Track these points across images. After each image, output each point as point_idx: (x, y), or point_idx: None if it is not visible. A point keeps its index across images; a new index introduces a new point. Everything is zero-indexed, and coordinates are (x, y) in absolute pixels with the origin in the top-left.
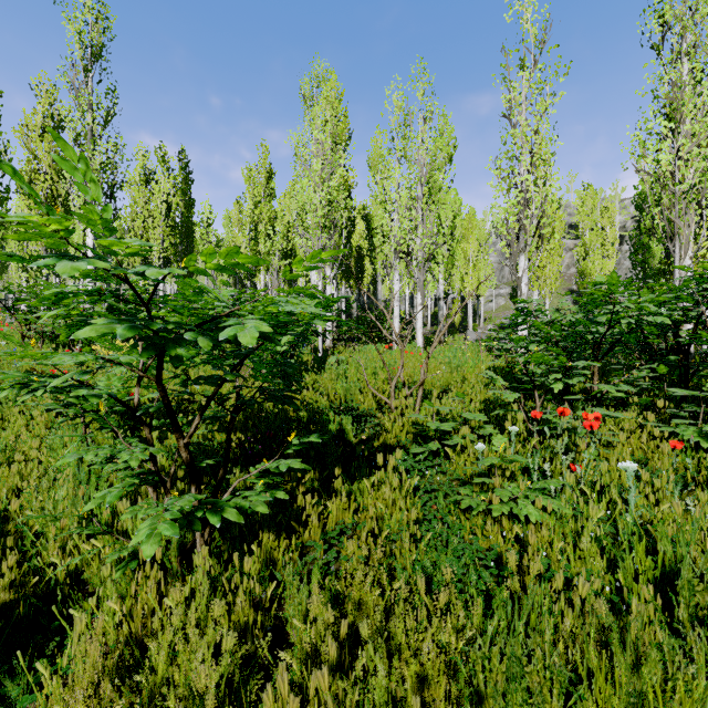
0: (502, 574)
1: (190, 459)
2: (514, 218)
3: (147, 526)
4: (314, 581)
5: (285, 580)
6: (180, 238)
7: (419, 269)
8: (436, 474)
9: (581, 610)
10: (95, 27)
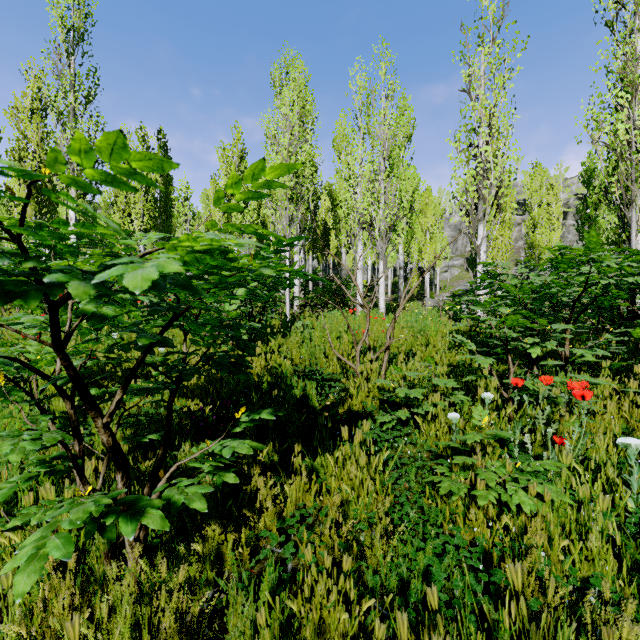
0: (494, 580)
1: (113, 442)
2: (474, 188)
3: (34, 541)
4: (263, 598)
5: (229, 592)
6: (159, 212)
7: (382, 238)
8: (405, 444)
9: (601, 637)
10: (77, 12)
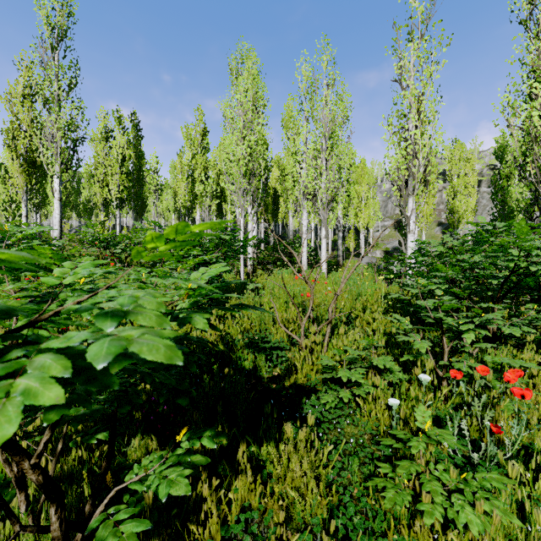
0: None
1: (44, 478)
2: (405, 166)
3: None
4: None
5: None
6: (132, 183)
7: (323, 208)
8: (347, 423)
9: None
10: (61, 12)
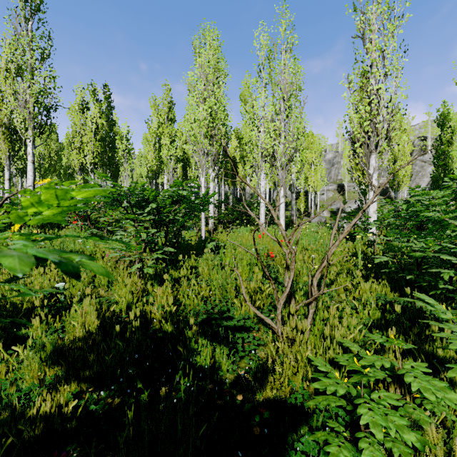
0: None
1: None
2: (368, 122)
3: None
4: None
5: None
6: (104, 148)
7: (282, 168)
8: None
9: None
10: None
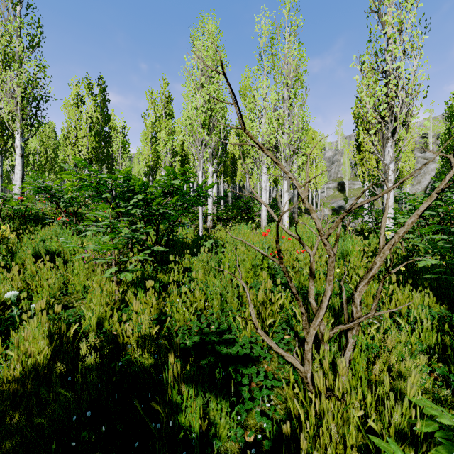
0: None
1: None
2: (385, 105)
3: None
4: None
5: None
6: (99, 143)
7: (286, 161)
8: None
9: None
10: None
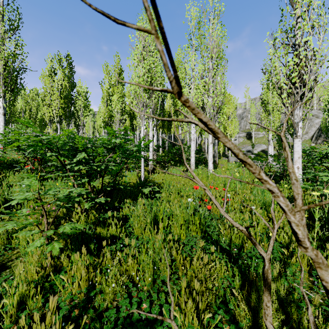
0: None
1: None
2: (296, 73)
3: None
4: None
5: None
6: (67, 104)
7: (210, 119)
8: None
9: None
10: None
